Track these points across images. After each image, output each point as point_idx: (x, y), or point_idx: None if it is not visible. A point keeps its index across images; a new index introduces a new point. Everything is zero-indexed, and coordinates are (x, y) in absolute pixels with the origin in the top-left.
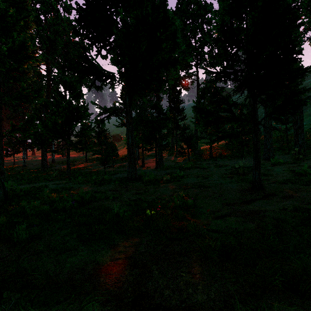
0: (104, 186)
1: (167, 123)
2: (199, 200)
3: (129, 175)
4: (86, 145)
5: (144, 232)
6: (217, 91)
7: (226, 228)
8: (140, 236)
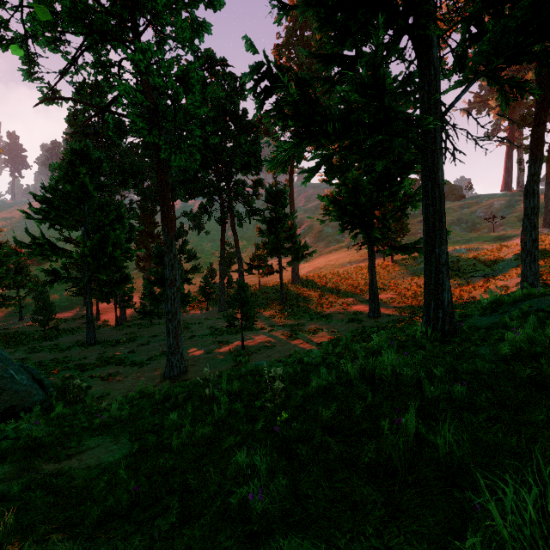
0: (67, 353)
1: (126, 290)
2: (136, 353)
3: (89, 340)
4: (7, 299)
5: (108, 366)
6: (152, 293)
7: (137, 360)
8: (106, 367)
